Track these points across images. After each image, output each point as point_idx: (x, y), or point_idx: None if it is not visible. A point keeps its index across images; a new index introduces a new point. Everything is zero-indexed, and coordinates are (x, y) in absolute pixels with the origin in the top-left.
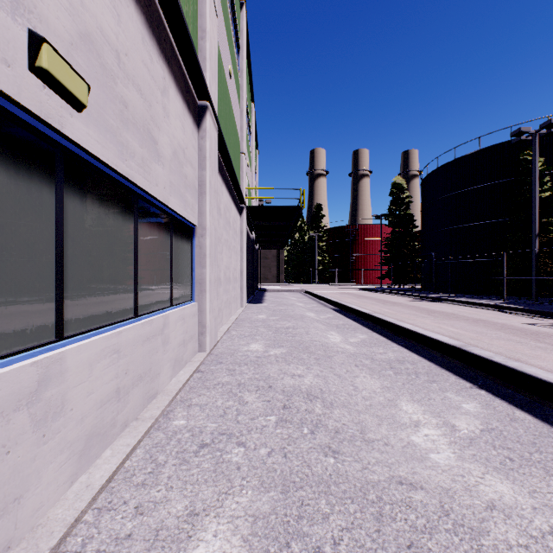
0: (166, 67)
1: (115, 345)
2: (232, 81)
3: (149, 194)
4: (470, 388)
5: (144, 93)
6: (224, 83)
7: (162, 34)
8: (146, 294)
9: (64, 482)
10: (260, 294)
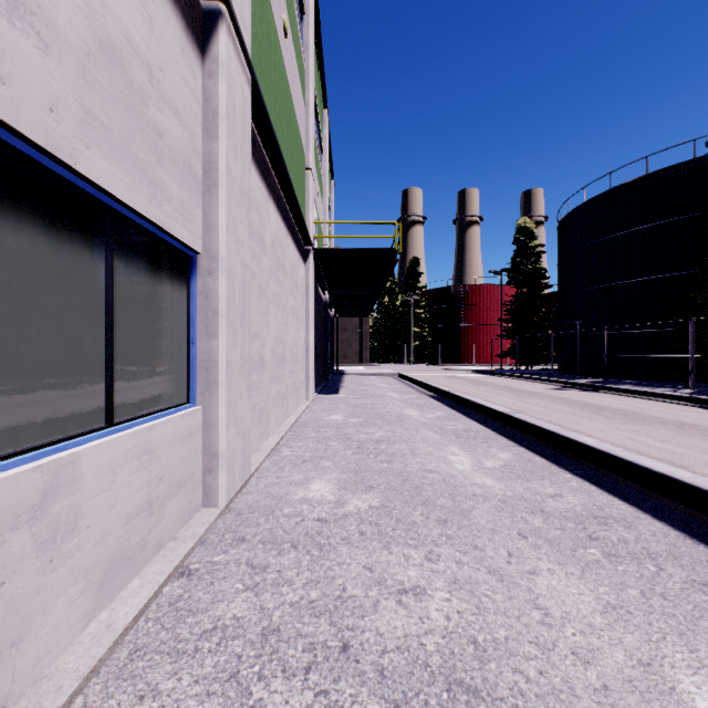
0: None
1: None
2: (288, 45)
3: None
4: None
5: None
6: (272, 32)
7: None
8: None
9: None
10: (336, 378)
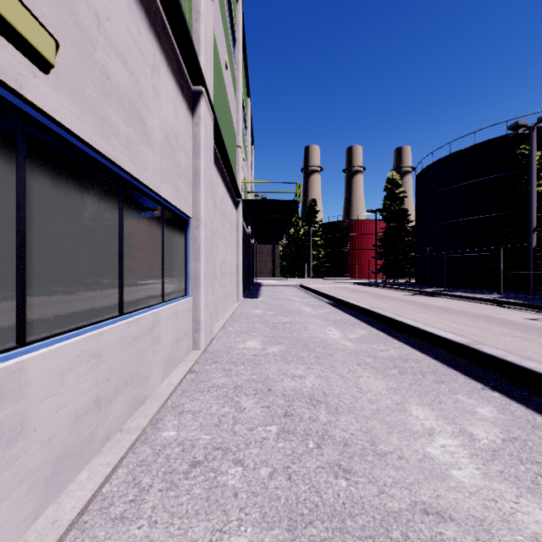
0: (156, 43)
1: (94, 348)
2: (227, 72)
3: (136, 180)
4: (482, 389)
5: (130, 67)
6: (219, 72)
7: (151, 5)
8: (134, 289)
9: (24, 519)
10: (256, 288)
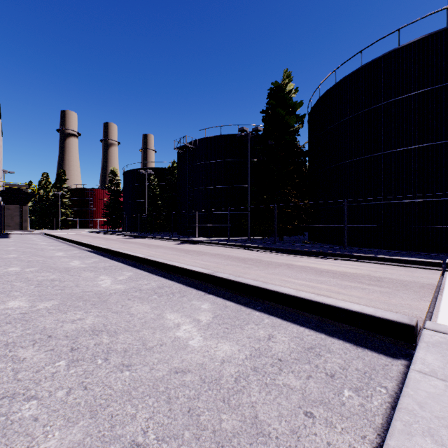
0: None
1: None
2: None
3: None
4: (70, 246)
5: None
6: None
7: None
8: None
9: None
10: (6, 235)
